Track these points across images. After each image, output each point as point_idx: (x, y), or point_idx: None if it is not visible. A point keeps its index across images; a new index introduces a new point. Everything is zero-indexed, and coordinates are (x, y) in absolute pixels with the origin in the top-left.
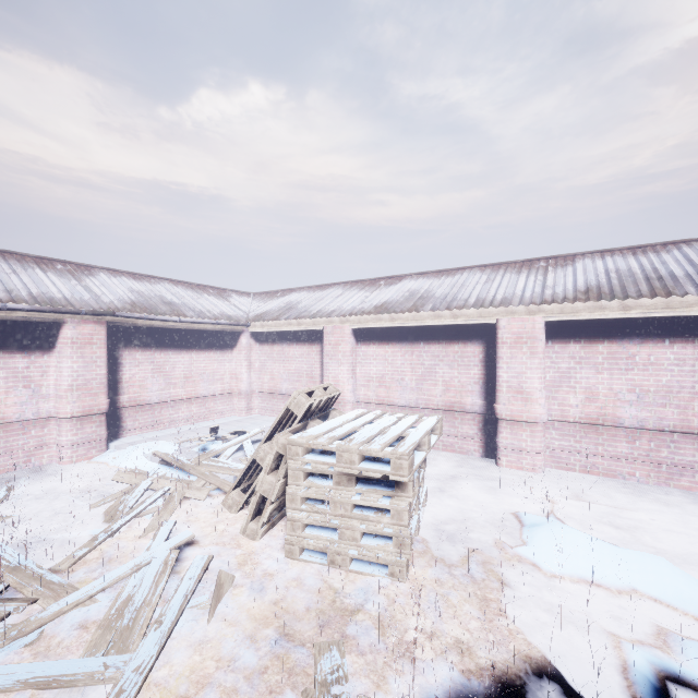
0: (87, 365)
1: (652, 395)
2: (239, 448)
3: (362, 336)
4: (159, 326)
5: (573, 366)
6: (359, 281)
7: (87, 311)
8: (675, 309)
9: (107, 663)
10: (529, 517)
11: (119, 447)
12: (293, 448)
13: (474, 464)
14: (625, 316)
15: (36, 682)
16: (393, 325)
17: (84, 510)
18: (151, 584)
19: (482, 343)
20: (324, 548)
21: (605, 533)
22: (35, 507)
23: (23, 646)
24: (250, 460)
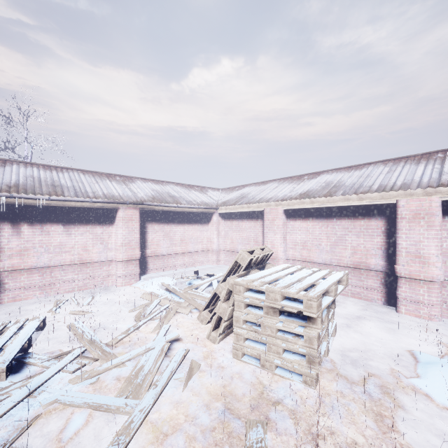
0: (130, 232)
1: None
2: (210, 285)
3: (290, 214)
4: (167, 210)
5: None
6: (289, 178)
7: (130, 202)
8: None
9: (127, 403)
10: (424, 356)
11: (145, 279)
12: (237, 287)
13: (377, 309)
14: None
15: (93, 405)
16: (312, 206)
17: (125, 313)
18: (153, 361)
19: (384, 218)
20: (257, 355)
21: None
22: (104, 308)
23: (89, 383)
24: (213, 293)
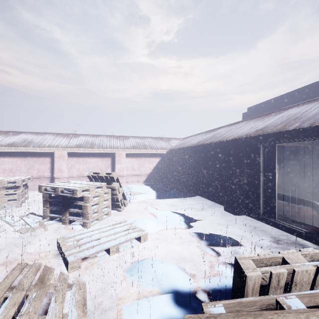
0: None
1: (90, 169)
2: None
3: (1, 154)
4: None
5: (75, 163)
6: None
7: None
8: (93, 151)
9: None
10: None
11: None
12: None
13: None
14: (84, 152)
15: None
16: (16, 151)
17: None
18: None
19: (50, 157)
20: None
21: None
22: None
23: None
24: None
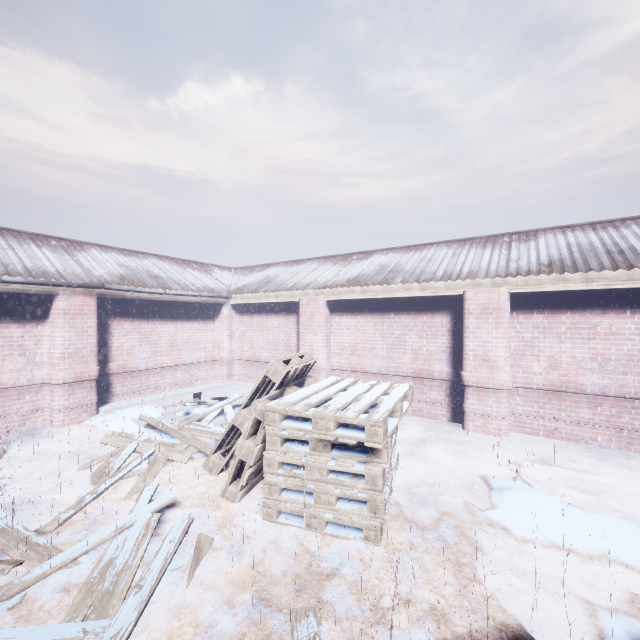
0: (78, 335)
1: (614, 363)
2: (220, 413)
3: (336, 307)
4: (146, 298)
5: (536, 336)
6: (332, 257)
7: (78, 284)
8: (637, 281)
9: (86, 629)
10: (497, 481)
11: (108, 411)
12: (271, 415)
13: (442, 428)
14: (588, 288)
15: None
16: (365, 297)
17: (73, 472)
18: (132, 546)
19: (449, 313)
20: (300, 511)
21: (571, 497)
22: (28, 468)
23: (5, 609)
24: (229, 425)
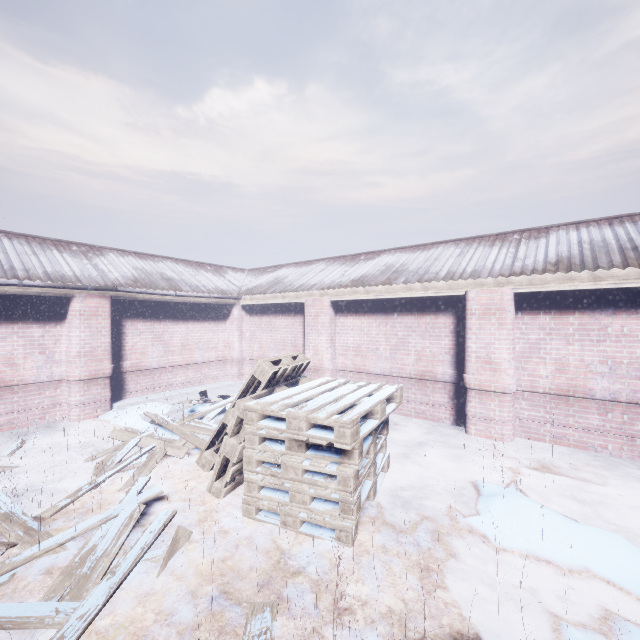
0: (93, 335)
1: (625, 367)
2: (223, 411)
3: (340, 308)
4: (158, 300)
5: (543, 338)
6: (341, 257)
7: (93, 287)
8: None
9: (59, 609)
10: (488, 487)
11: (120, 407)
12: (249, 414)
13: (444, 431)
14: (596, 287)
15: None
16: (367, 297)
17: (79, 464)
18: (114, 535)
19: (453, 314)
20: (277, 509)
21: (568, 507)
22: (43, 459)
23: None
24: (220, 423)
